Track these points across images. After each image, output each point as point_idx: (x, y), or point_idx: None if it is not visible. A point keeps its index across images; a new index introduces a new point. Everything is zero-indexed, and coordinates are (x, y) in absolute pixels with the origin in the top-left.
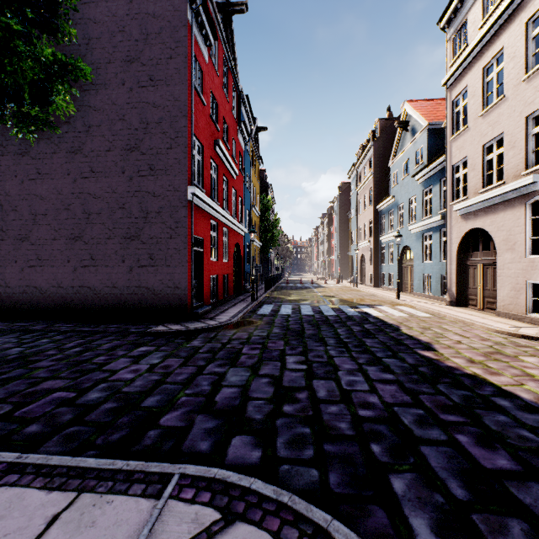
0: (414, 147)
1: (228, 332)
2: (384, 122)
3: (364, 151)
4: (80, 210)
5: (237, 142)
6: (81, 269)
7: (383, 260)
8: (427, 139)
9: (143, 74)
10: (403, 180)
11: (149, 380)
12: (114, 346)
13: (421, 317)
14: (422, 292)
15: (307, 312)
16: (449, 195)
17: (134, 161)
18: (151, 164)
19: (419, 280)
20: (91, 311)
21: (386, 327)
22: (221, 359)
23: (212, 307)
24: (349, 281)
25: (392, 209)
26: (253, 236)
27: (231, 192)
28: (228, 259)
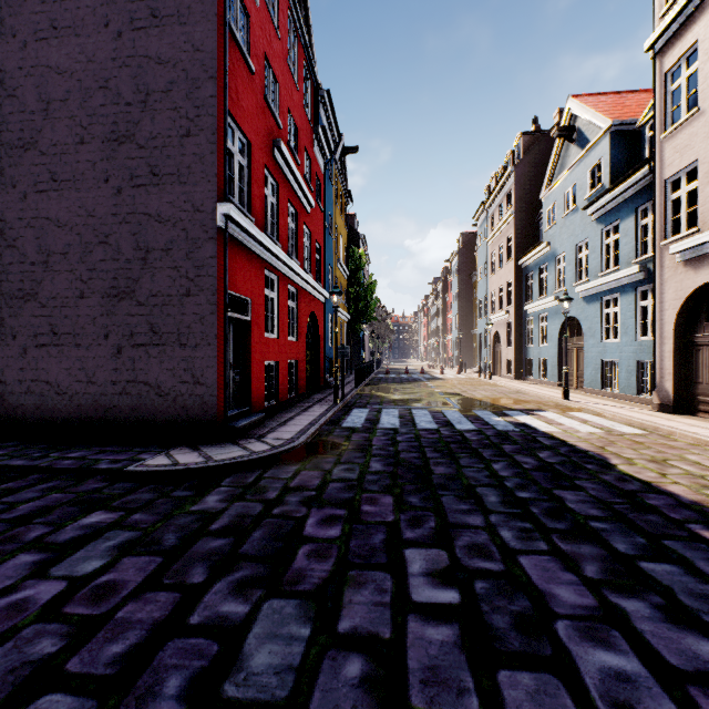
0: (586, 164)
1: (285, 469)
2: (530, 137)
3: (499, 181)
4: (33, 247)
5: (313, 159)
6: (35, 350)
7: (530, 340)
8: (610, 148)
9: (140, 6)
10: (566, 217)
11: (18, 661)
12: (38, 509)
13: (630, 436)
14: (600, 388)
15: (426, 422)
16: (658, 230)
17: (124, 160)
18: (153, 165)
19: (595, 369)
20: (51, 423)
21: (581, 458)
22: (251, 558)
23: (268, 415)
24: (475, 371)
25: (546, 263)
26: (336, 299)
27: (302, 232)
28: (298, 337)
